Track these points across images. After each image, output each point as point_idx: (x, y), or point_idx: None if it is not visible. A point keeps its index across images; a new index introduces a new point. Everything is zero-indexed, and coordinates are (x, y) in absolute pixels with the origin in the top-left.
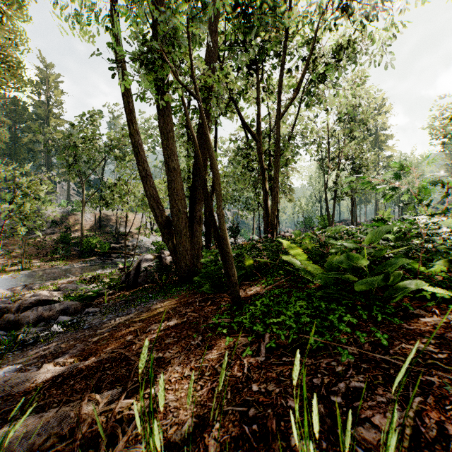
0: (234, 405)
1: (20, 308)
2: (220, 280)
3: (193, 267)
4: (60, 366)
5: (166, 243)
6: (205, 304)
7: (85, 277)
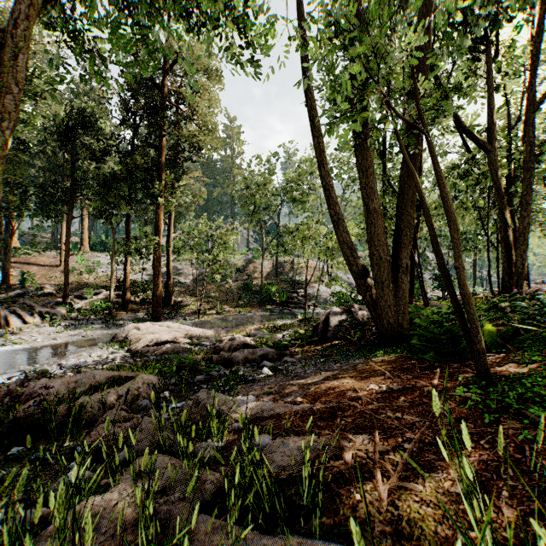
0: (522, 483)
1: (230, 348)
2: (445, 347)
3: (398, 326)
4: (292, 404)
5: (362, 296)
6: (431, 373)
7: (267, 326)
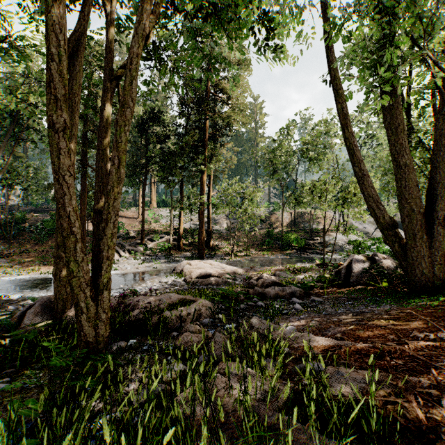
0: None
1: (262, 285)
2: None
3: (433, 277)
4: (333, 339)
5: (389, 246)
6: None
7: (288, 268)
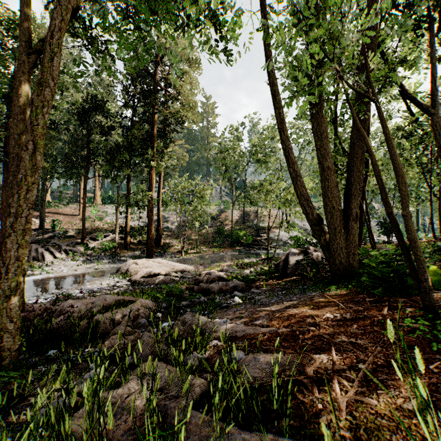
0: None
1: (207, 281)
2: (392, 284)
3: (349, 265)
4: (260, 327)
5: (317, 239)
6: (380, 306)
7: (236, 263)
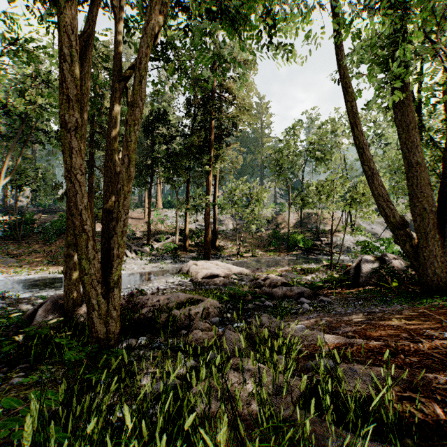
0: None
1: (270, 285)
2: None
3: (445, 277)
4: (344, 337)
5: (400, 245)
6: None
7: (295, 269)
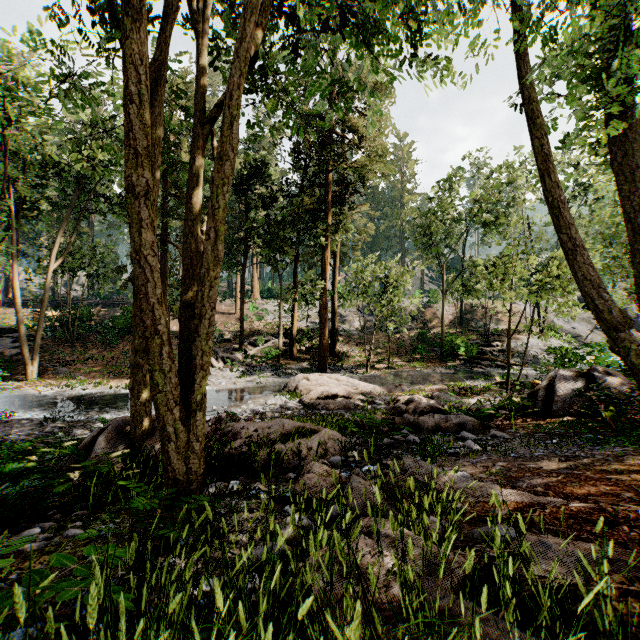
0: None
1: (415, 411)
2: None
3: None
4: (531, 493)
5: (619, 355)
6: None
7: (452, 387)
